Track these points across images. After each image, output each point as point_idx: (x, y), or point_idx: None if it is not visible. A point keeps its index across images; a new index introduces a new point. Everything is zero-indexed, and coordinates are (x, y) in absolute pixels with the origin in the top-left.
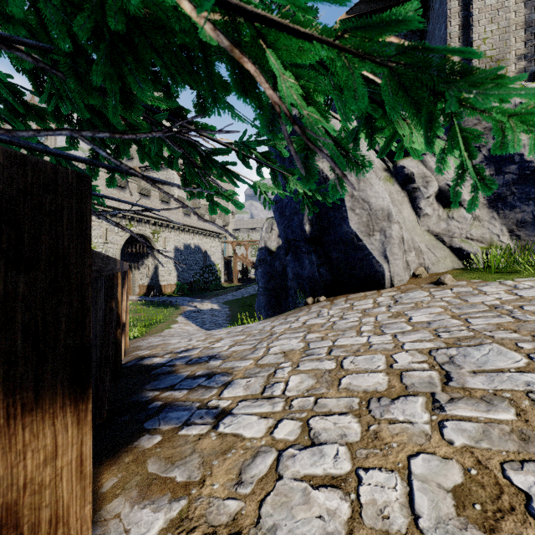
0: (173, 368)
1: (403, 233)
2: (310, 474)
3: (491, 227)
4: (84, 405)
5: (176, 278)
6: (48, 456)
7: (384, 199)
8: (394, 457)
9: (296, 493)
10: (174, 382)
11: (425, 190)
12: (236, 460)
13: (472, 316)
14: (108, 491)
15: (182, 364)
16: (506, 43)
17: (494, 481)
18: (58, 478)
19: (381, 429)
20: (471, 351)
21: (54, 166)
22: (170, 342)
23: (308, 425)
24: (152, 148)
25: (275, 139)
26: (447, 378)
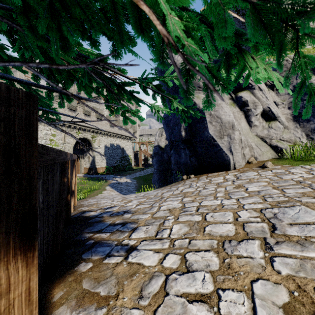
0: (102, 218)
1: (241, 137)
2: (187, 292)
3: (295, 133)
4: (32, 253)
5: (106, 164)
6: (2, 291)
7: (229, 116)
8: (242, 282)
9: (177, 306)
10: (102, 227)
11: (254, 110)
12: (138, 281)
13: (286, 187)
14: (57, 301)
15: (107, 216)
16: None
17: (311, 300)
18: (10, 306)
19: (232, 261)
20: (287, 210)
21: (8, 86)
22: (100, 202)
23: (184, 258)
24: (84, 80)
25: (164, 65)
26: (273, 228)
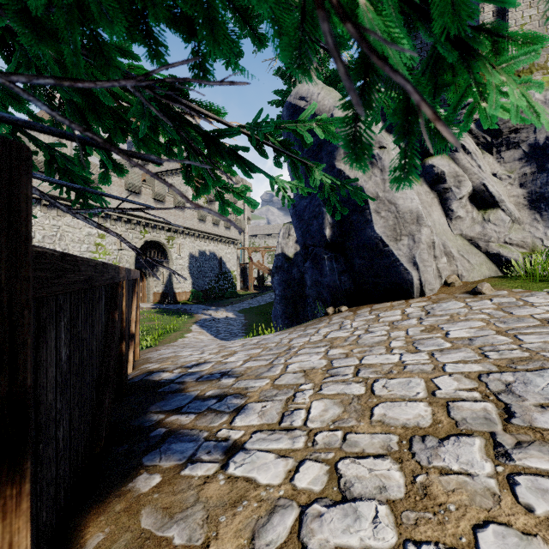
0: (182, 385)
1: (434, 238)
2: (343, 545)
3: (533, 231)
4: (16, 488)
5: (191, 286)
6: None
7: (412, 200)
8: (454, 527)
9: None
10: (181, 403)
11: (457, 190)
12: (248, 516)
13: (522, 332)
14: None
15: (192, 382)
16: (546, 28)
17: None
18: None
19: (431, 482)
20: (531, 377)
21: None
22: (181, 354)
23: (336, 470)
24: (141, 126)
25: (305, 66)
26: (508, 413)
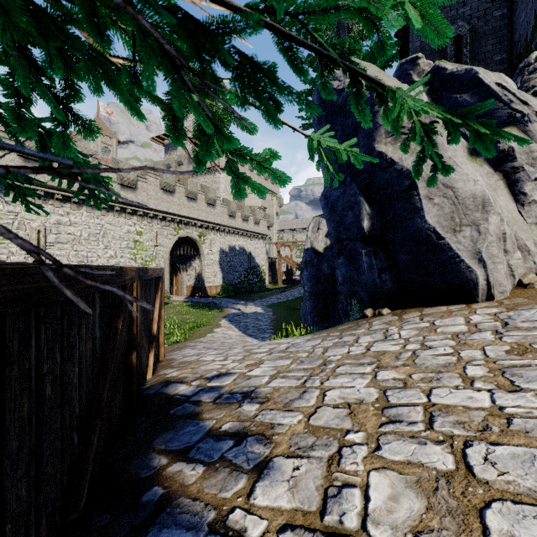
0: (197, 407)
1: (504, 227)
2: None
3: None
4: None
5: (222, 280)
6: None
7: (475, 182)
8: None
9: None
10: (191, 440)
11: (531, 169)
12: None
13: None
14: None
15: (209, 403)
16: None
17: None
18: None
19: None
20: None
21: None
22: (203, 359)
23: None
24: None
25: None
26: None
